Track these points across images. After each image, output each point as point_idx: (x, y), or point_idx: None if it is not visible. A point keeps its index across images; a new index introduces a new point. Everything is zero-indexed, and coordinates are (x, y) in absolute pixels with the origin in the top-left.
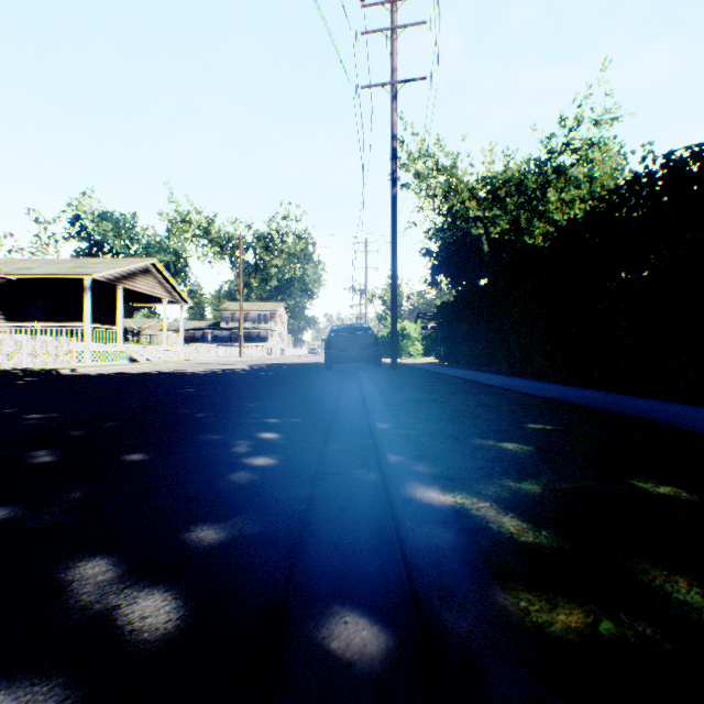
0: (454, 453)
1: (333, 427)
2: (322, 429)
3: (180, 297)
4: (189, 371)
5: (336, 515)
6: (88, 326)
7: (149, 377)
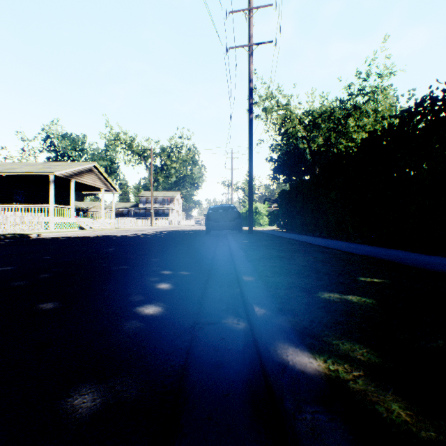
0: (311, 306)
1: (210, 278)
2: (202, 280)
3: (113, 187)
4: (116, 235)
5: (210, 373)
6: (52, 206)
7: (87, 240)
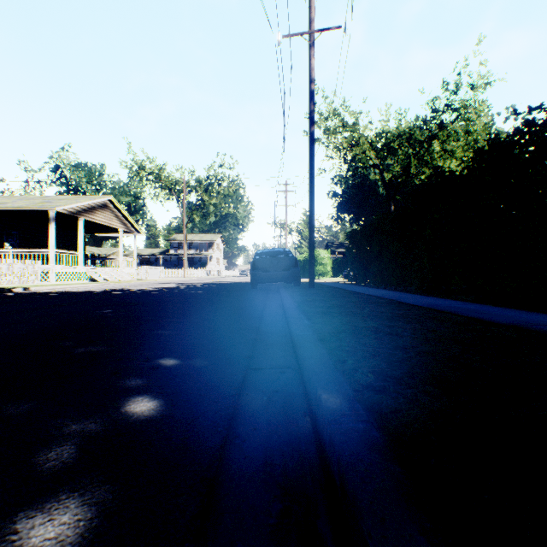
0: None
1: (248, 378)
2: (231, 384)
3: (134, 228)
4: (130, 289)
5: None
6: (52, 251)
7: (85, 296)
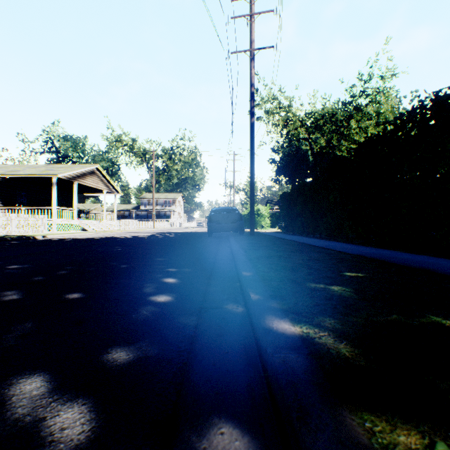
0: (298, 294)
1: (213, 274)
2: (205, 276)
3: (115, 189)
4: (119, 237)
5: (214, 340)
6: (55, 208)
7: (92, 241)
